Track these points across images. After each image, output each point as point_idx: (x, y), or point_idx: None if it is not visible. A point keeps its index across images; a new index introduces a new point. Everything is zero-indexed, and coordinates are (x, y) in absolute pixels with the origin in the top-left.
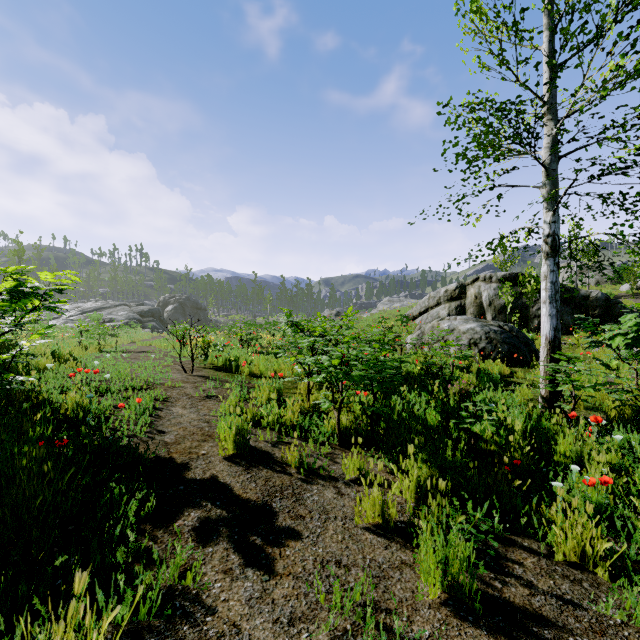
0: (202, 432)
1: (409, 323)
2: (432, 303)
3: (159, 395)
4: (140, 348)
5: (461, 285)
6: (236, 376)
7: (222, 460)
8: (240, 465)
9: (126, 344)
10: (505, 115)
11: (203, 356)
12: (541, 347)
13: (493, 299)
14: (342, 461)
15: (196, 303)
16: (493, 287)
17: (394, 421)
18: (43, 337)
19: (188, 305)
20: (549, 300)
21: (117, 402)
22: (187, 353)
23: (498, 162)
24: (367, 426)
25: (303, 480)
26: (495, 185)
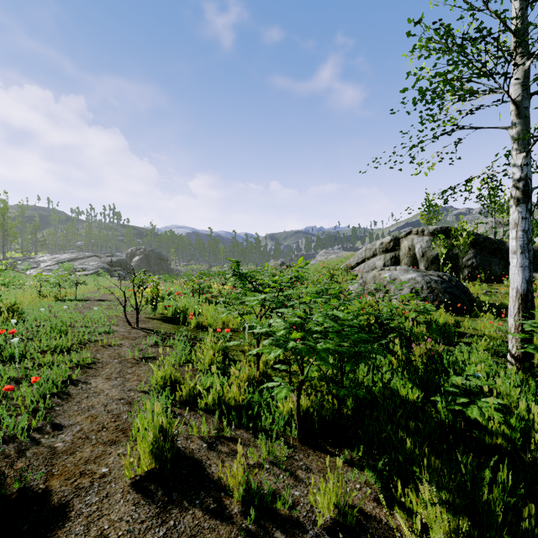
0: (116, 424)
1: (348, 272)
2: (368, 254)
3: (85, 359)
4: (101, 296)
5: (395, 238)
6: (182, 329)
7: (127, 489)
8: (153, 500)
9: (92, 291)
10: (484, 37)
11: (152, 306)
12: (510, 301)
13: (426, 251)
14: (309, 487)
15: (159, 254)
16: (425, 240)
17: (363, 397)
18: (5, 286)
19: (152, 256)
20: (521, 250)
21: (22, 374)
22: (131, 305)
23: (463, 101)
24: (333, 409)
25: (250, 535)
26: (458, 126)
